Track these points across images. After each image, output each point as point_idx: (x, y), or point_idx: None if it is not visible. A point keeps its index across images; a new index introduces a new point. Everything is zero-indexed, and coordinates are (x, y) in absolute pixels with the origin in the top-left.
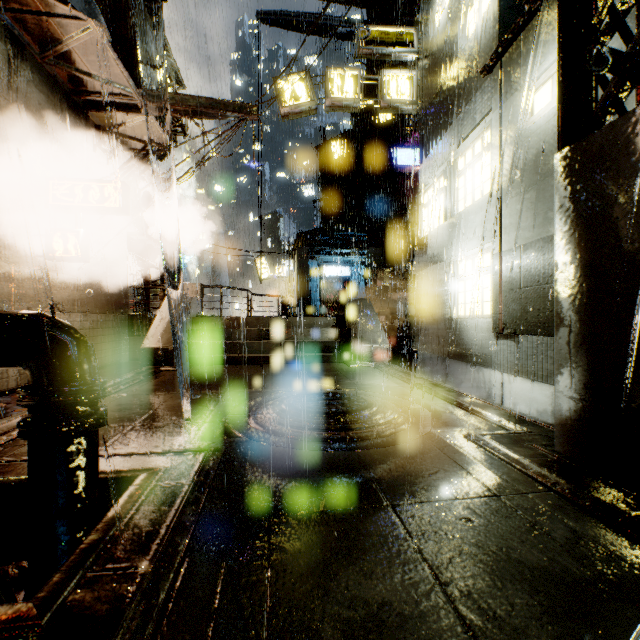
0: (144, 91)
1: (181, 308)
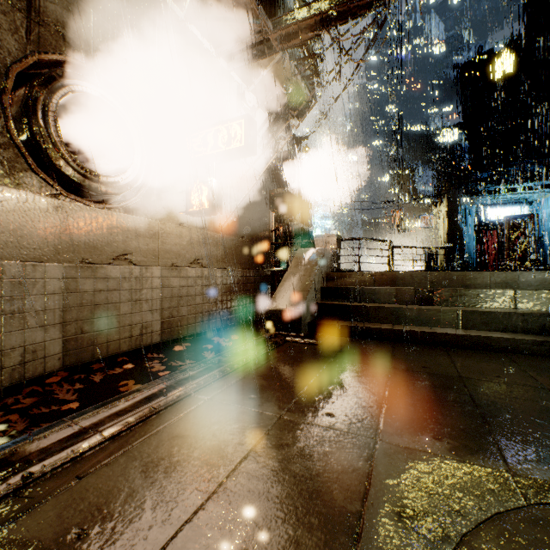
0: (275, 20)
1: (313, 261)
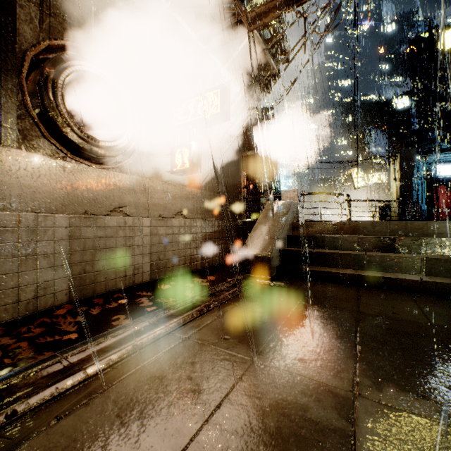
0: (246, 3)
1: (280, 212)
